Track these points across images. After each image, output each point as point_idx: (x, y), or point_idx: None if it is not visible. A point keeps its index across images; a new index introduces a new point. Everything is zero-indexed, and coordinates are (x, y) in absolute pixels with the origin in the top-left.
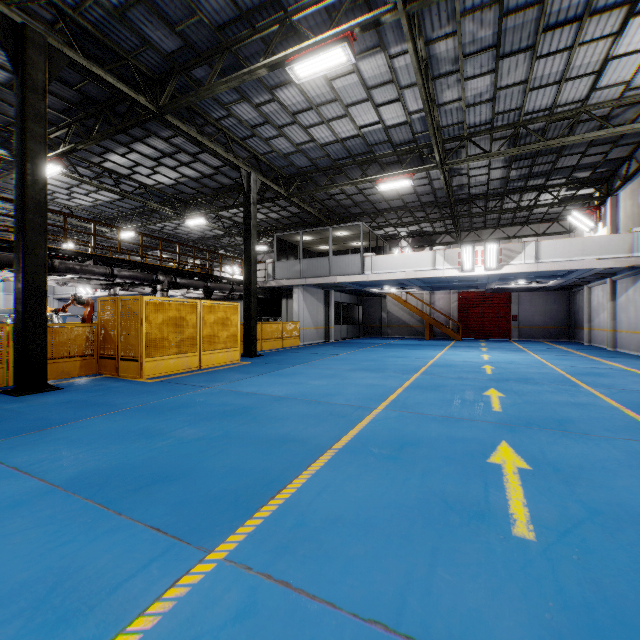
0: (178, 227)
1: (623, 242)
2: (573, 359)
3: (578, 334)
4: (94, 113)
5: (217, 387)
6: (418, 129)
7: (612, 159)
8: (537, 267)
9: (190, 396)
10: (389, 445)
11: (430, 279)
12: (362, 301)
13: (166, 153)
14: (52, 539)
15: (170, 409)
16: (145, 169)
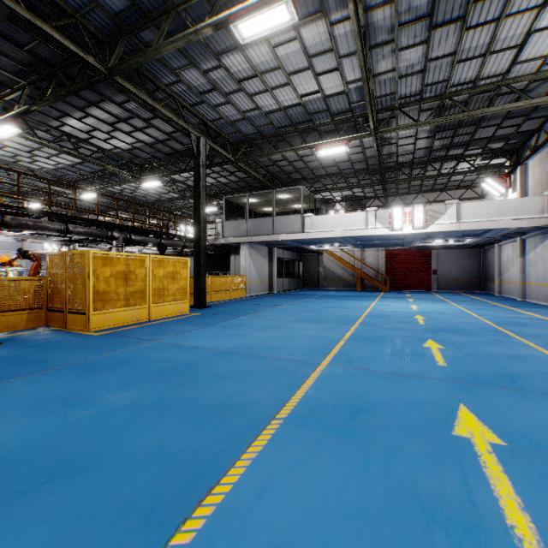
0: (136, 190)
1: (535, 204)
2: (492, 309)
3: (489, 286)
4: (47, 75)
5: (162, 340)
6: (354, 99)
7: (523, 131)
8: (459, 226)
9: (132, 351)
10: (339, 412)
11: (363, 237)
12: (302, 257)
13: (121, 118)
14: None
15: (106, 367)
16: (102, 134)
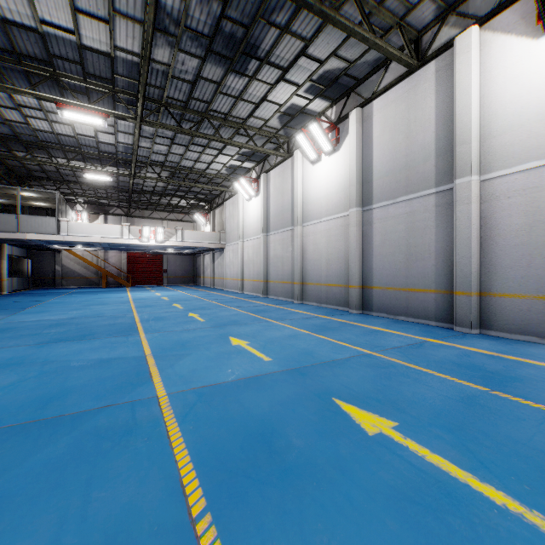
0: None
1: (217, 236)
2: (199, 292)
3: (198, 280)
4: None
5: None
6: (120, 150)
7: (213, 194)
8: (183, 244)
9: None
10: (156, 318)
11: (116, 243)
12: (32, 254)
13: None
14: (85, 343)
15: (2, 331)
16: None
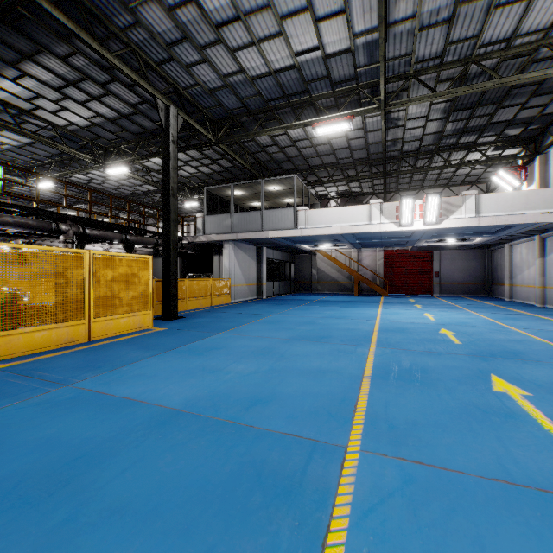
0: (105, 181)
1: None
2: (522, 318)
3: (496, 290)
4: None
5: (79, 384)
6: (361, 61)
7: (547, 114)
8: (478, 221)
9: (5, 415)
10: None
11: (364, 235)
12: (293, 258)
13: (69, 80)
14: None
15: None
16: (49, 103)
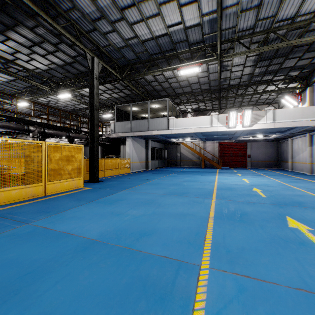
0: (58, 102)
1: None
2: (300, 182)
3: (283, 165)
4: None
5: (35, 223)
6: (206, 31)
7: (314, 63)
8: (274, 125)
9: None
10: None
11: (207, 133)
12: (166, 147)
13: (35, 42)
14: None
15: None
16: (24, 56)
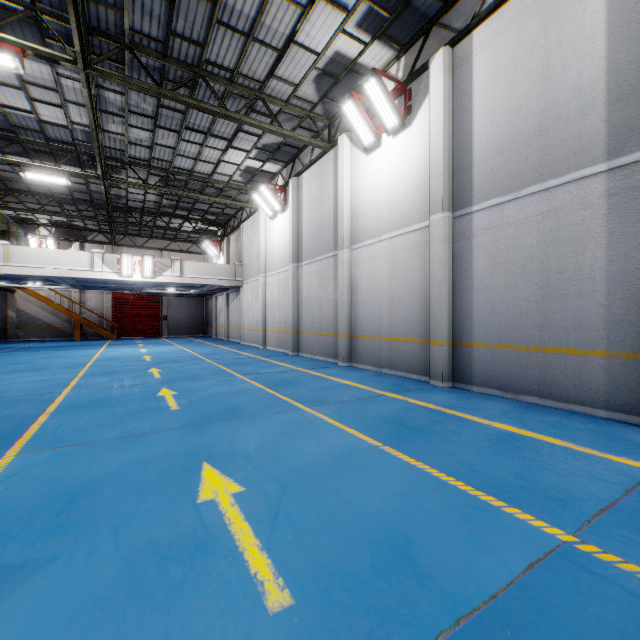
0: None
1: (232, 270)
2: (205, 347)
3: (210, 330)
4: None
5: None
6: (80, 137)
7: (227, 214)
8: (182, 280)
9: None
10: (92, 403)
11: (86, 279)
12: None
13: None
14: None
15: None
16: None
